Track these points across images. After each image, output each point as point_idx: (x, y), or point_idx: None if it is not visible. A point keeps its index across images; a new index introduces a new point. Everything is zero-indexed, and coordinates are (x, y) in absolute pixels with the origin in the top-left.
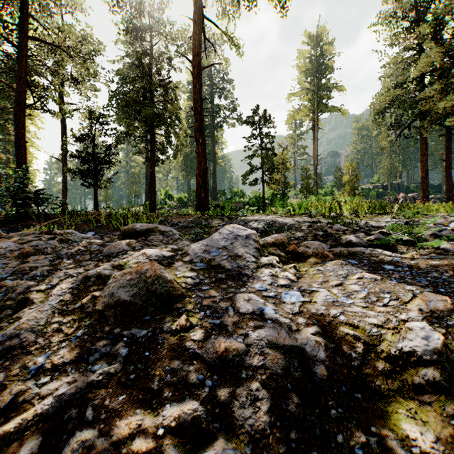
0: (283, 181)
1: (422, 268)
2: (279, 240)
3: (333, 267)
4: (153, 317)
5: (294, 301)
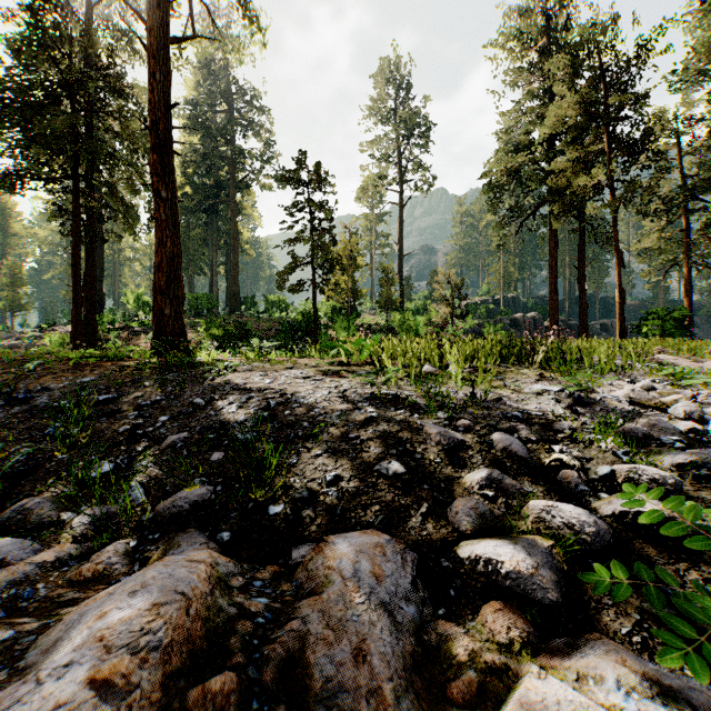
0: (351, 288)
1: None
2: None
3: None
4: None
5: None
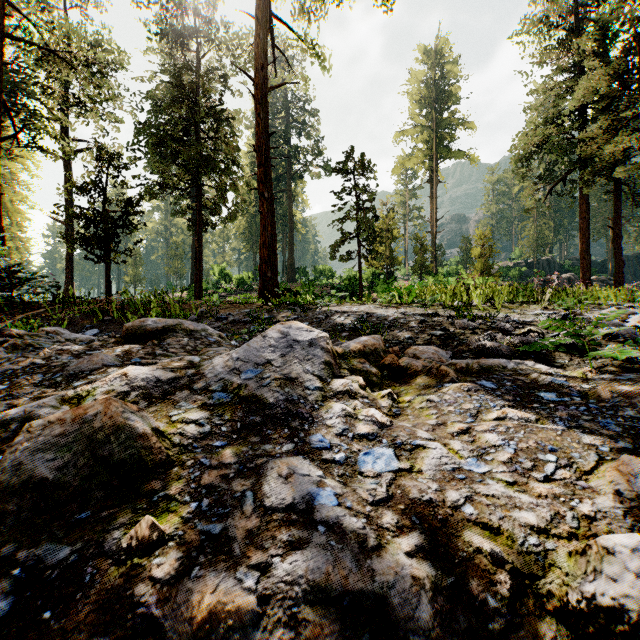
0: (388, 256)
1: (605, 398)
2: (370, 346)
3: (455, 396)
4: (96, 513)
5: (380, 469)
